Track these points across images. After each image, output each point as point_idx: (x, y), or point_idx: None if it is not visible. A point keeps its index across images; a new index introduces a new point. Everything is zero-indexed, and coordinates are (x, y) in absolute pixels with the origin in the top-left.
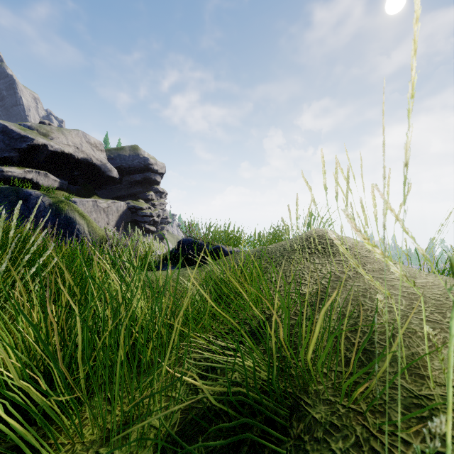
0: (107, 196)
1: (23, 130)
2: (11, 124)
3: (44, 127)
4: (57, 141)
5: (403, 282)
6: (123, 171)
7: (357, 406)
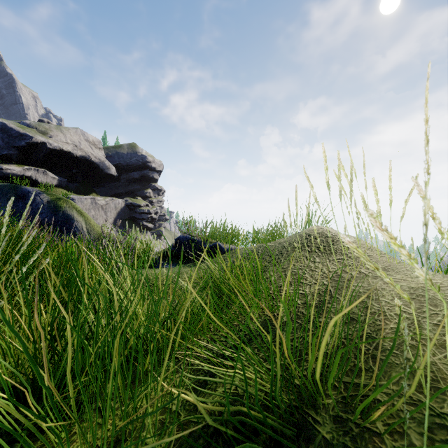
0: (105, 193)
1: (22, 128)
2: (10, 122)
3: (43, 125)
4: (55, 139)
5: (410, 283)
6: (121, 168)
7: (372, 425)
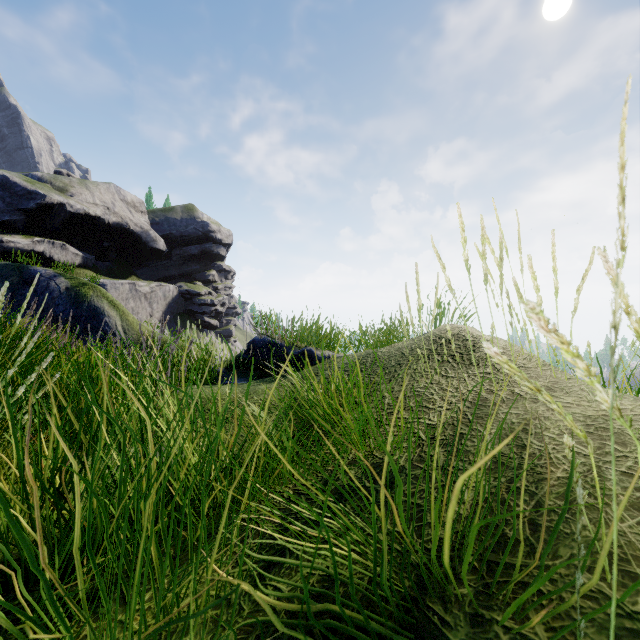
0: (150, 276)
1: (31, 184)
2: (14, 174)
3: (60, 179)
4: (78, 199)
5: (585, 409)
6: (173, 241)
7: (528, 630)
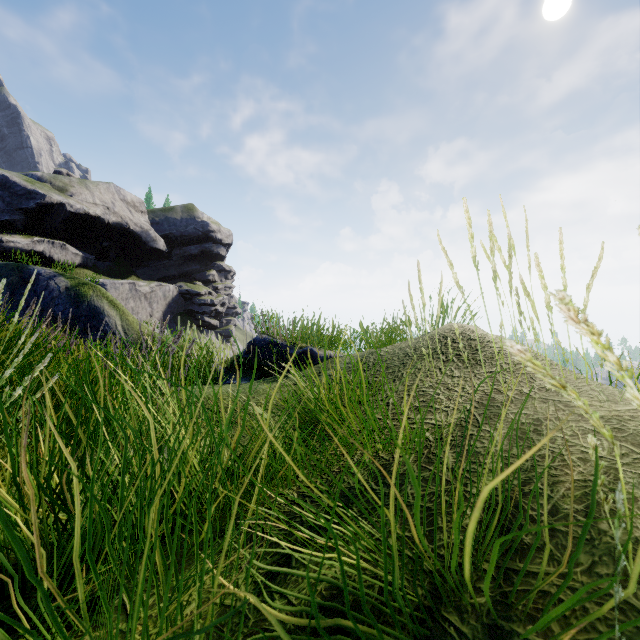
0: (150, 276)
1: (31, 183)
2: (14, 174)
3: (60, 178)
4: (78, 198)
5: (598, 410)
6: (173, 241)
7: None
